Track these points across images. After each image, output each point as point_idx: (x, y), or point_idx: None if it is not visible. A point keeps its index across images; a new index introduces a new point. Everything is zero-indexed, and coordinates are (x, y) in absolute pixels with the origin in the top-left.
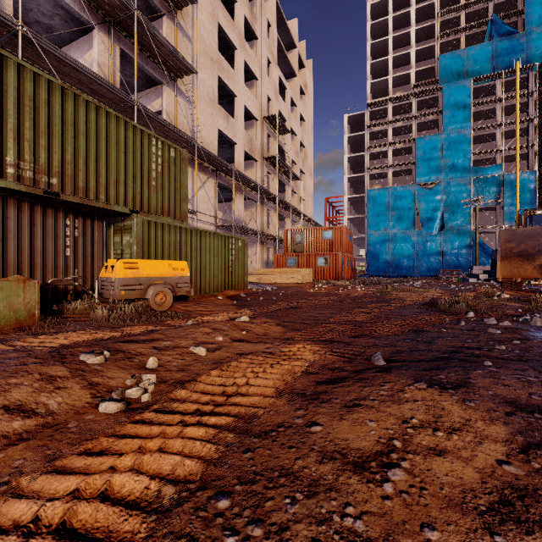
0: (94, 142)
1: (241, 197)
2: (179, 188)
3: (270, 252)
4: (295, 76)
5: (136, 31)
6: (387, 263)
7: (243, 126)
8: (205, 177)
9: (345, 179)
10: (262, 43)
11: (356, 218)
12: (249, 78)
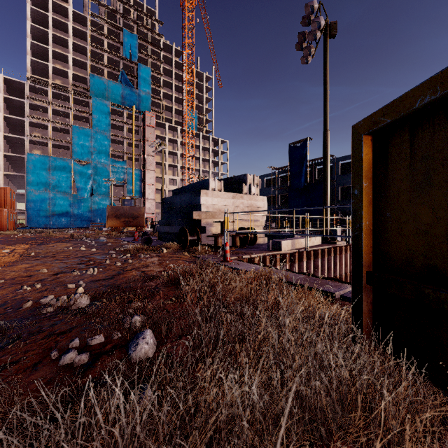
0: None
1: None
2: None
3: None
4: None
5: None
6: (48, 218)
7: None
8: None
9: (1, 136)
10: None
11: (15, 175)
12: None
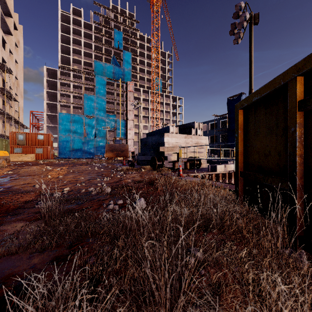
0: None
1: None
2: None
3: None
4: (11, 35)
5: None
6: (70, 152)
7: None
8: None
9: (45, 103)
10: None
11: (52, 126)
12: None
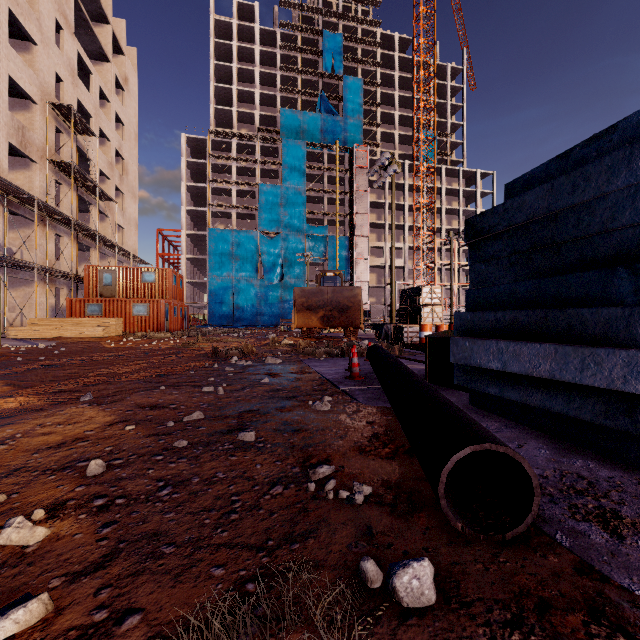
0: None
1: (2, 211)
2: None
3: (62, 295)
4: (108, 61)
5: None
6: (231, 312)
7: (6, 105)
8: None
9: (184, 210)
10: None
11: (198, 258)
12: (20, 35)
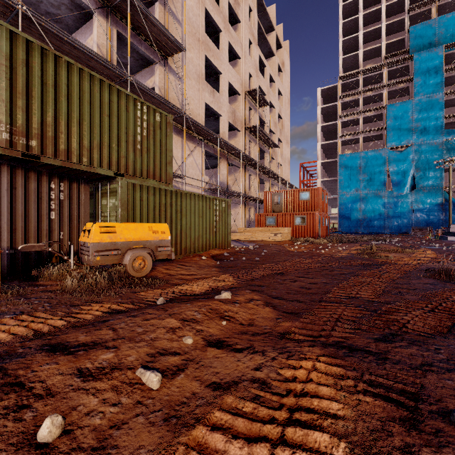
0: (76, 105)
1: (226, 163)
2: (165, 152)
3: (251, 212)
4: (273, 55)
5: (129, 12)
6: (358, 221)
7: (227, 100)
8: (193, 146)
9: (319, 145)
10: (244, 26)
11: (329, 180)
12: (232, 58)
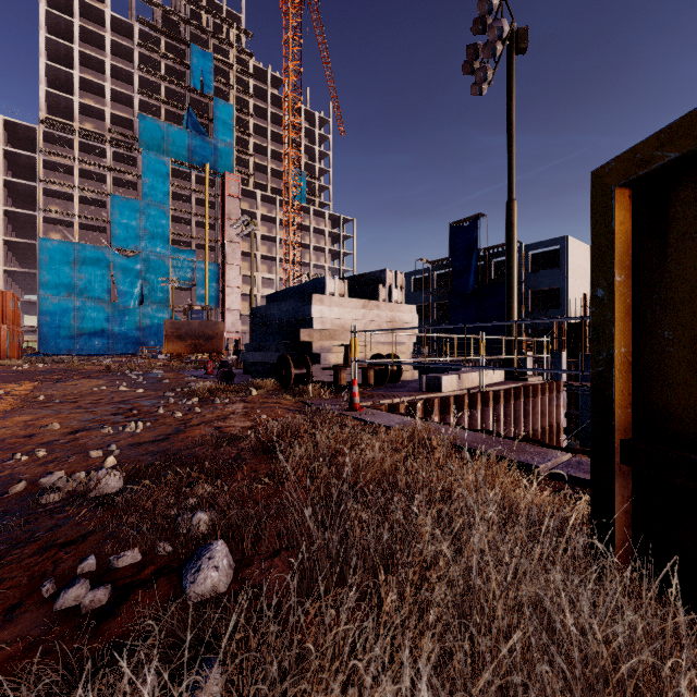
0: None
1: None
2: None
3: None
4: None
5: None
6: (72, 339)
7: None
8: None
9: None
10: None
11: (21, 272)
12: None
